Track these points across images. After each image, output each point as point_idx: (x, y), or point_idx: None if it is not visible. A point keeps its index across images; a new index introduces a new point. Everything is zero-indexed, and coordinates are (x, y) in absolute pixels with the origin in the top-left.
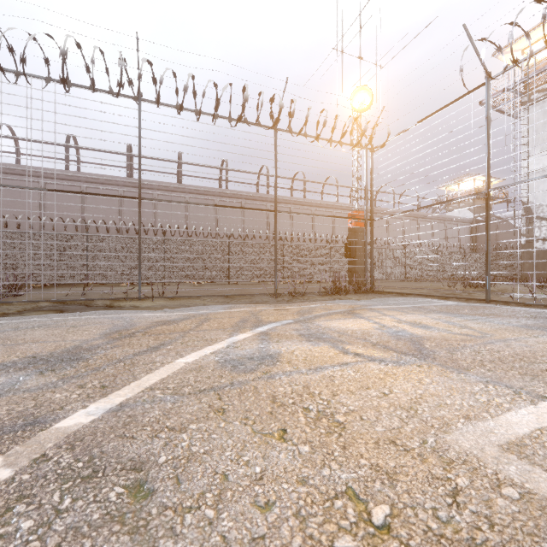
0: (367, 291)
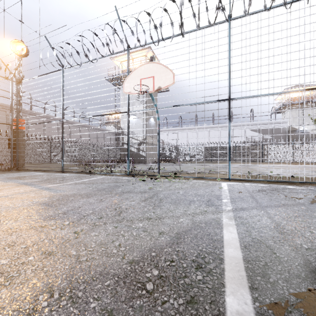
0: (10, 170)
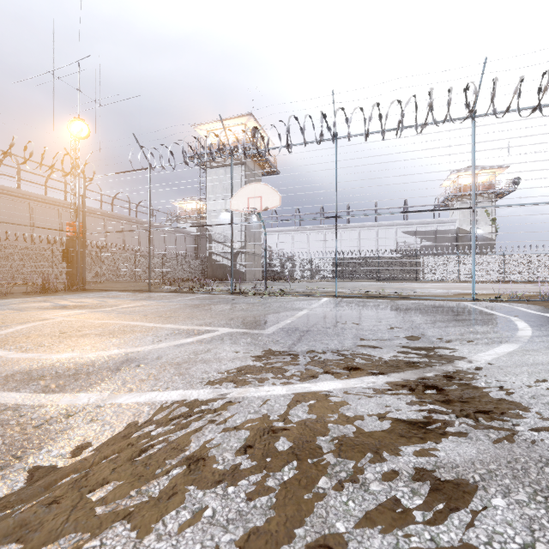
0: (78, 290)
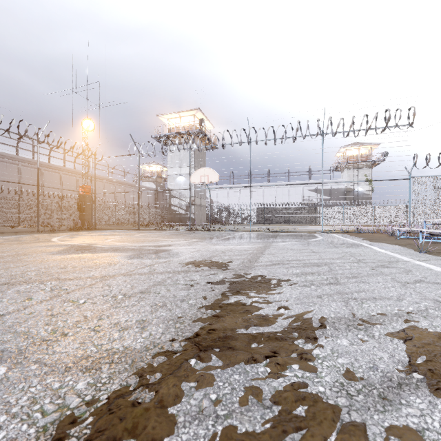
0: (92, 229)
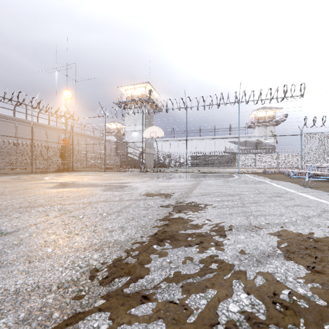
0: (71, 171)
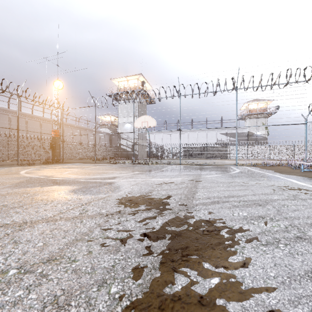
0: (61, 162)
